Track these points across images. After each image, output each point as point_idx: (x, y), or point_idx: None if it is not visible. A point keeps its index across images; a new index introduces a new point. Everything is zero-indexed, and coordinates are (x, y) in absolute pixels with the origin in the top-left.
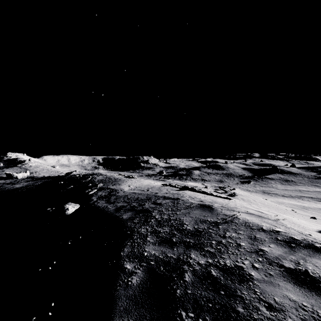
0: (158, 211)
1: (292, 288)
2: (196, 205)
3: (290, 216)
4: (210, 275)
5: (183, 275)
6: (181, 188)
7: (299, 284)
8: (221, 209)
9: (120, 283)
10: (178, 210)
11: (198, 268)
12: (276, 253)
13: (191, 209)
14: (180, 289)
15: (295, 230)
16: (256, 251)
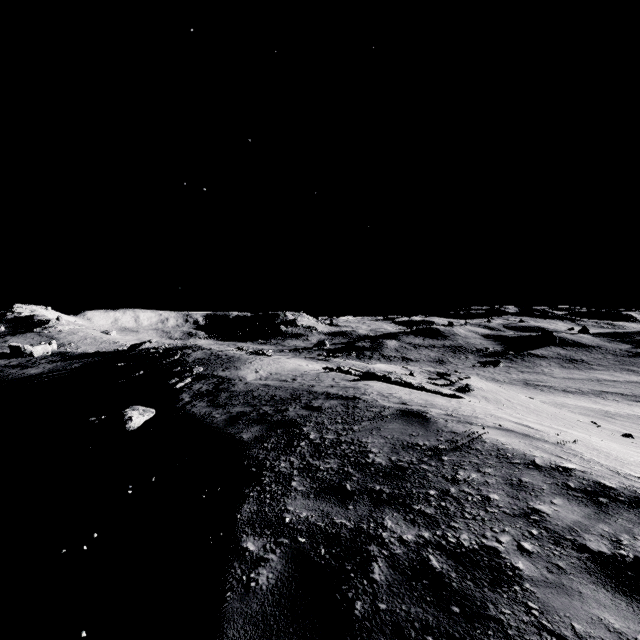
0: (315, 424)
1: (609, 600)
2: (393, 411)
3: (581, 432)
4: (428, 568)
5: (368, 566)
6: (362, 376)
7: (624, 590)
8: (446, 420)
9: (233, 583)
10: (357, 422)
11: (402, 550)
12: (567, 518)
13: (384, 420)
14: (362, 601)
15: (601, 466)
16: (523, 513)
